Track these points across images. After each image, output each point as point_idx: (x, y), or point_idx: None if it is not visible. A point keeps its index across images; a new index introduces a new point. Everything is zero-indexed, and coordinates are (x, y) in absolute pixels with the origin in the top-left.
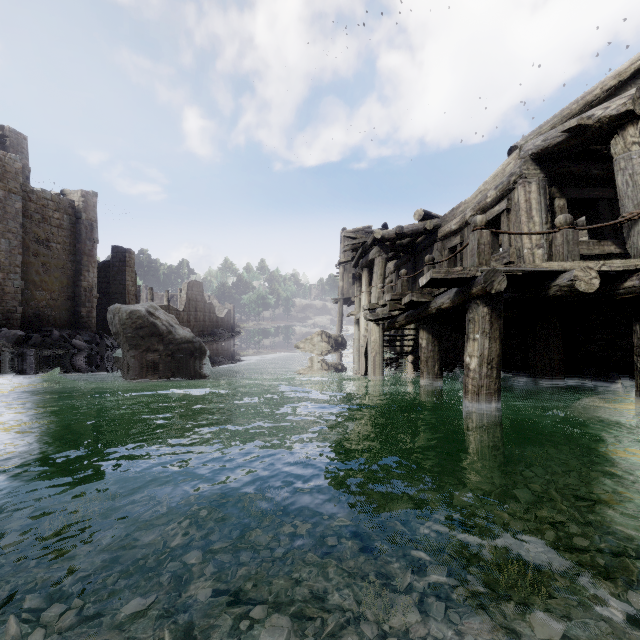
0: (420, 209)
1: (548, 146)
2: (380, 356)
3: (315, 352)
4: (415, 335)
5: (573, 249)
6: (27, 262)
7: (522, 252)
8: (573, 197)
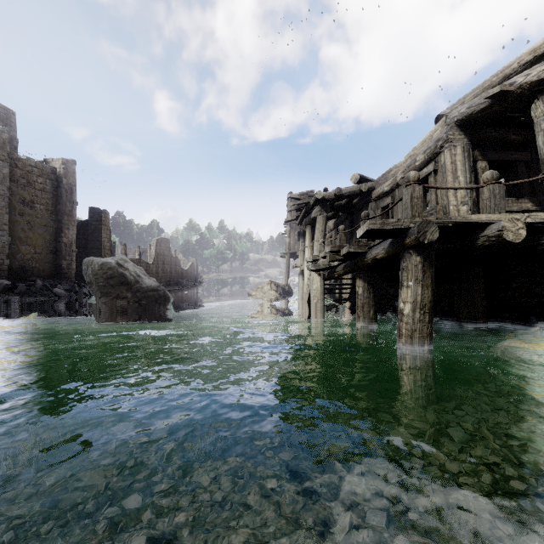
0: (356, 173)
1: (472, 113)
2: (321, 302)
3: (265, 299)
4: (352, 284)
5: (499, 202)
6: (14, 221)
7: (448, 209)
8: (494, 160)
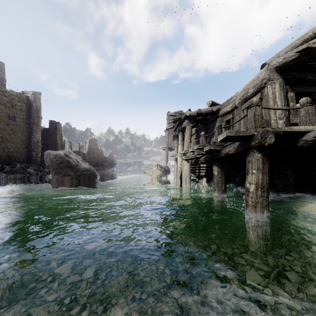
0: (210, 100)
1: (286, 62)
2: (189, 178)
3: (154, 175)
4: (207, 167)
5: (312, 118)
6: (3, 128)
7: (270, 122)
8: (298, 91)
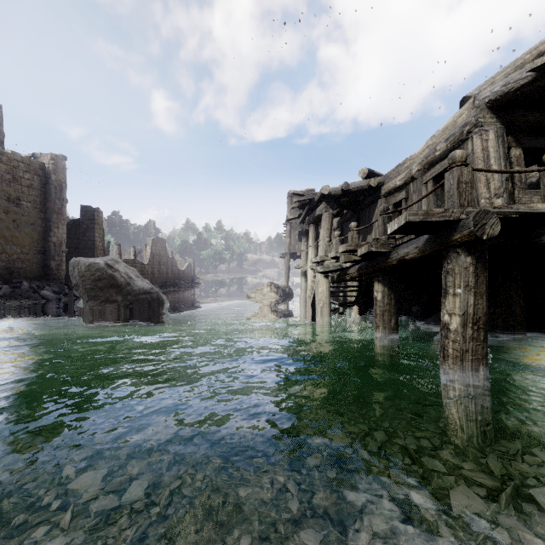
0: (364, 167)
1: (509, 90)
2: (327, 307)
3: (265, 301)
4: (359, 286)
5: None
6: None
7: (477, 203)
8: (529, 147)
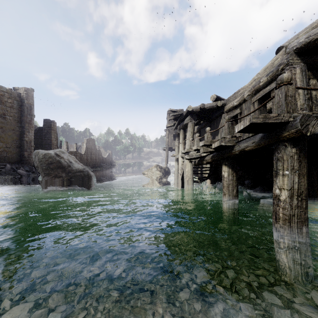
0: (214, 94)
1: (310, 41)
2: (191, 180)
3: (153, 176)
4: (210, 167)
5: None
6: None
7: None
8: None
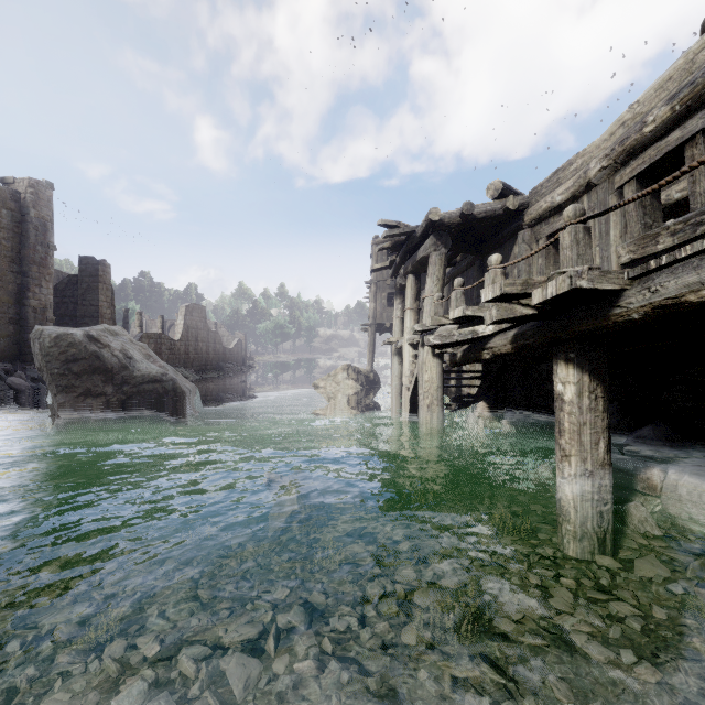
0: (497, 180)
1: None
2: (438, 404)
3: (339, 393)
4: (486, 371)
5: None
6: None
7: None
8: None
